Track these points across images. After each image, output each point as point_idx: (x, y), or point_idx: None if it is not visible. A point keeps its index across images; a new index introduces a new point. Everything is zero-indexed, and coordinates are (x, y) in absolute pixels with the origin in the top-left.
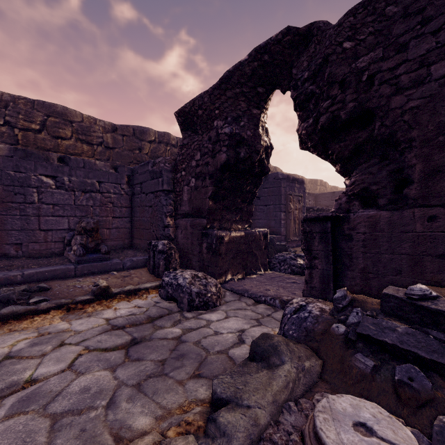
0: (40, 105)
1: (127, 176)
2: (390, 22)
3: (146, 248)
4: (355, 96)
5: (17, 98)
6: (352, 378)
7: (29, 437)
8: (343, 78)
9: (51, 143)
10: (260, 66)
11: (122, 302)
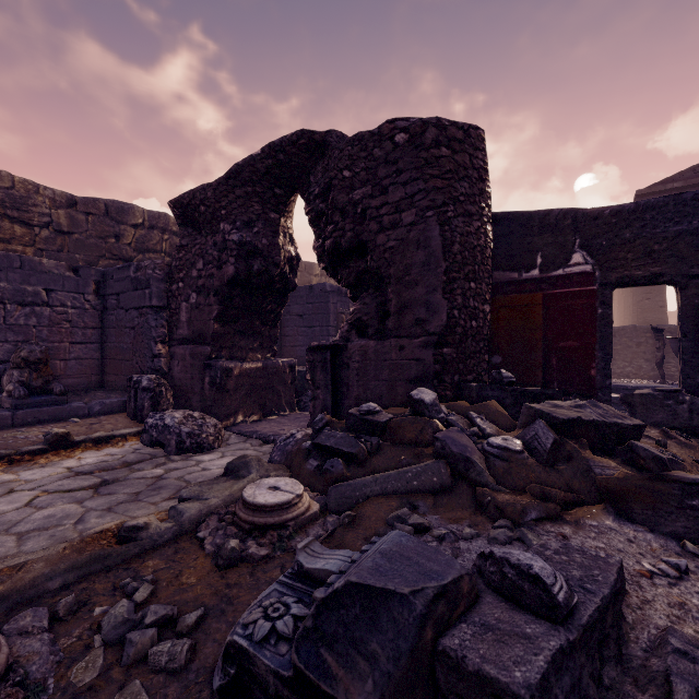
0: None
1: (95, 282)
2: (377, 164)
3: (126, 387)
4: (353, 227)
5: None
6: (303, 478)
7: None
8: (343, 206)
9: None
10: (275, 165)
11: (89, 451)
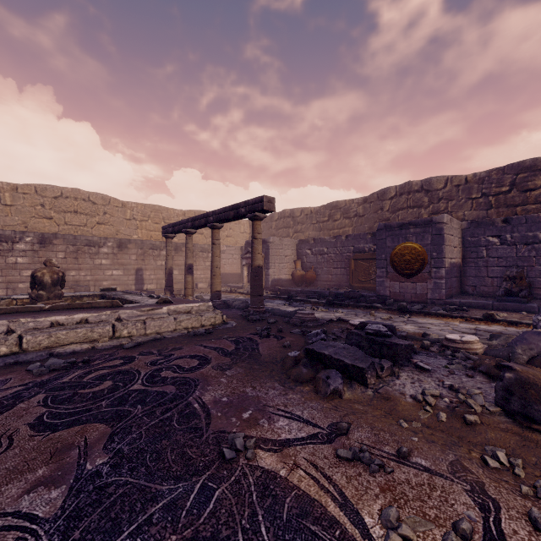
0: (509, 168)
1: None
2: None
3: None
4: None
5: (490, 171)
6: None
7: (417, 332)
8: None
9: (518, 199)
10: None
11: (500, 326)
